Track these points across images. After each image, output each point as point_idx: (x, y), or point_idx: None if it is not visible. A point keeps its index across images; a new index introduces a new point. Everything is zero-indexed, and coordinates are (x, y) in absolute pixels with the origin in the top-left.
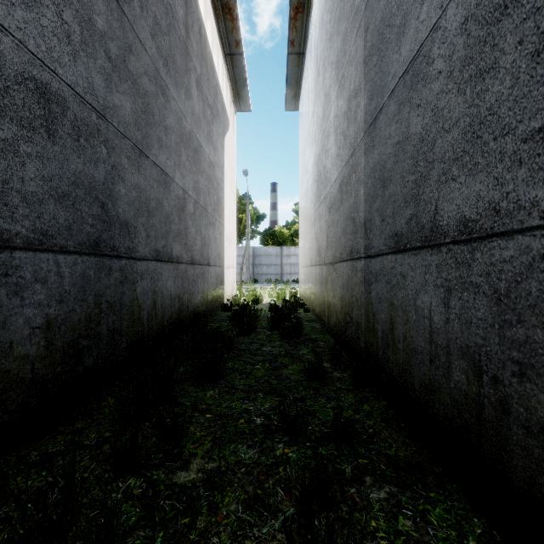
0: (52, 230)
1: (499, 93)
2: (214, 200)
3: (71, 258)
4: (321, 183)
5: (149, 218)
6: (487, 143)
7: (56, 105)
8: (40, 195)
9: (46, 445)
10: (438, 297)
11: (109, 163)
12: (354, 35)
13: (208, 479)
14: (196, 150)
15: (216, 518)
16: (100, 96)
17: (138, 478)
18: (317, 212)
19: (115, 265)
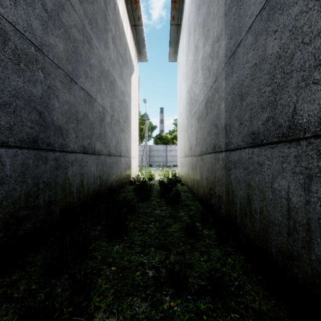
0: None
1: None
2: (124, 115)
3: (12, 151)
4: (192, 103)
5: (77, 124)
6: None
7: None
8: None
9: None
10: (296, 182)
11: (45, 84)
12: None
13: None
14: (112, 83)
15: None
16: (38, 35)
17: None
18: (189, 122)
19: (50, 156)
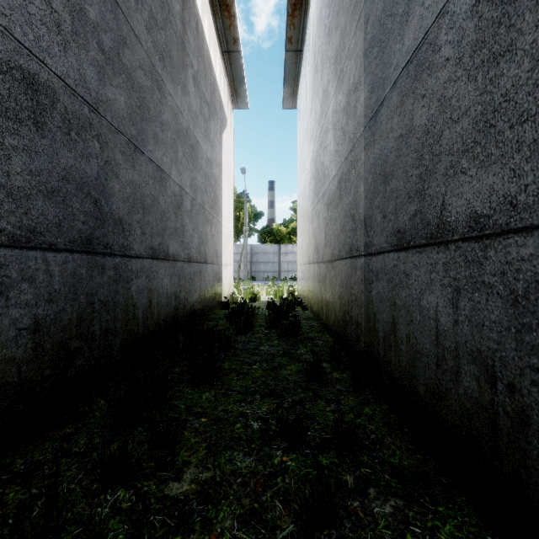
0: (40, 227)
1: (516, 78)
2: (211, 197)
3: (61, 256)
4: (319, 180)
5: (144, 215)
6: (502, 132)
7: (45, 97)
8: (27, 190)
9: (32, 453)
10: (445, 297)
11: (102, 158)
12: (354, 28)
13: (202, 491)
14: (193, 147)
15: (209, 536)
16: (93, 89)
17: (128, 489)
18: (315, 209)
19: (108, 263)
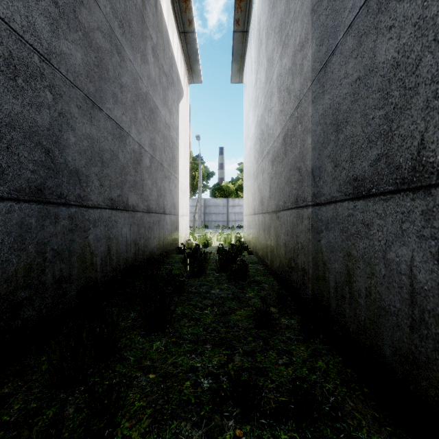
0: None
1: None
2: (169, 156)
3: (5, 205)
4: (264, 140)
5: (102, 168)
6: None
7: None
8: None
9: None
10: (425, 250)
11: (55, 109)
12: None
13: None
14: (152, 111)
15: None
16: (44, 39)
17: None
18: (260, 166)
19: (62, 213)
